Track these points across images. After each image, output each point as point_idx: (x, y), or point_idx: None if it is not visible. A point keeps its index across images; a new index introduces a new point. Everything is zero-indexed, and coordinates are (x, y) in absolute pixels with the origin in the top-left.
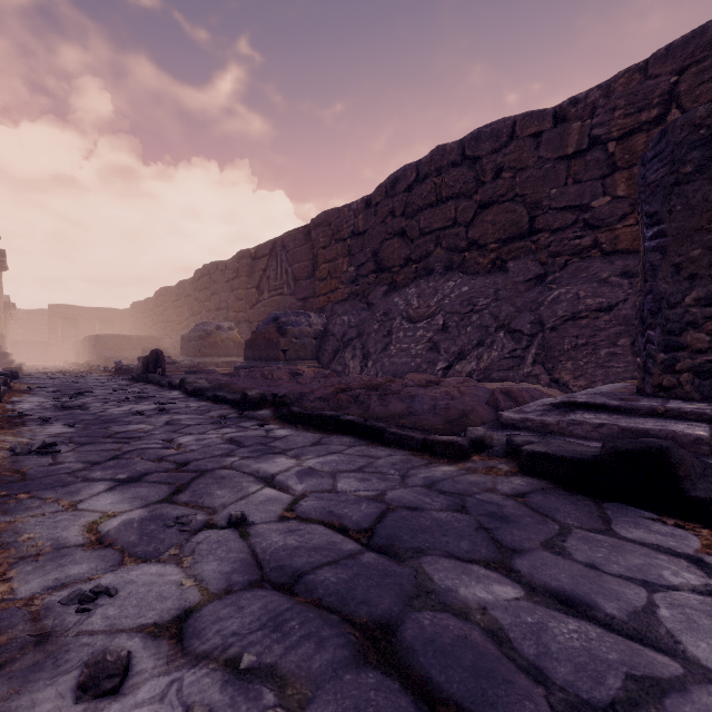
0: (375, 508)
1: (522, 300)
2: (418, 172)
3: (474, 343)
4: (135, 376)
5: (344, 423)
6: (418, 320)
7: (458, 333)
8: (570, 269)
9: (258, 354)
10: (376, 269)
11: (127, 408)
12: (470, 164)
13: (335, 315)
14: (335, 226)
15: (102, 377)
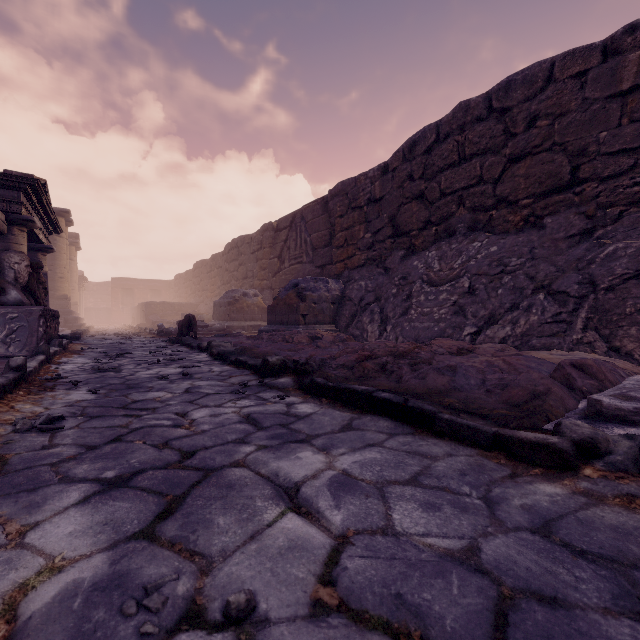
0: (478, 595)
1: (564, 259)
2: (439, 133)
3: (507, 306)
4: (171, 338)
5: (378, 401)
6: (440, 284)
7: (488, 295)
8: (626, 221)
9: (279, 318)
10: (393, 234)
11: (155, 372)
12: (497, 116)
13: (352, 280)
14: (351, 195)
15: (146, 339)
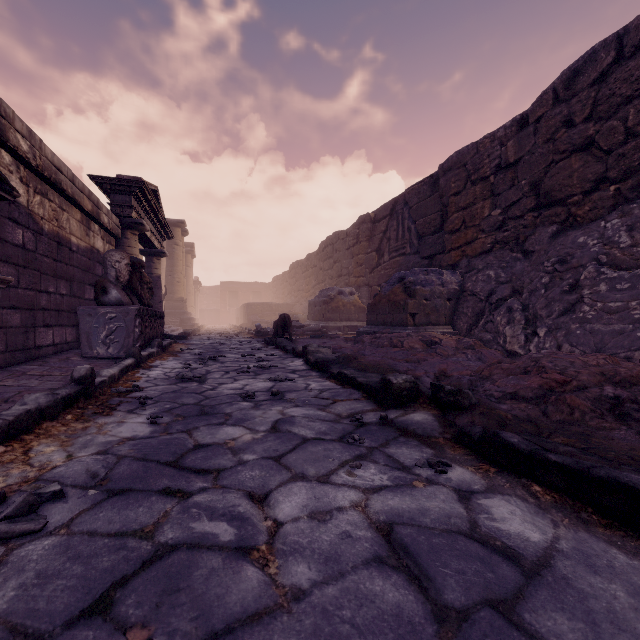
0: None
1: None
2: (621, 47)
3: None
4: (266, 339)
5: None
6: (636, 265)
7: None
8: None
9: (382, 318)
10: (537, 206)
11: (240, 385)
12: None
13: (473, 270)
14: (471, 164)
15: (244, 339)
